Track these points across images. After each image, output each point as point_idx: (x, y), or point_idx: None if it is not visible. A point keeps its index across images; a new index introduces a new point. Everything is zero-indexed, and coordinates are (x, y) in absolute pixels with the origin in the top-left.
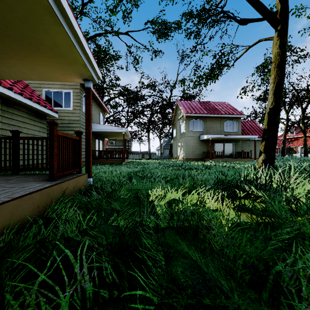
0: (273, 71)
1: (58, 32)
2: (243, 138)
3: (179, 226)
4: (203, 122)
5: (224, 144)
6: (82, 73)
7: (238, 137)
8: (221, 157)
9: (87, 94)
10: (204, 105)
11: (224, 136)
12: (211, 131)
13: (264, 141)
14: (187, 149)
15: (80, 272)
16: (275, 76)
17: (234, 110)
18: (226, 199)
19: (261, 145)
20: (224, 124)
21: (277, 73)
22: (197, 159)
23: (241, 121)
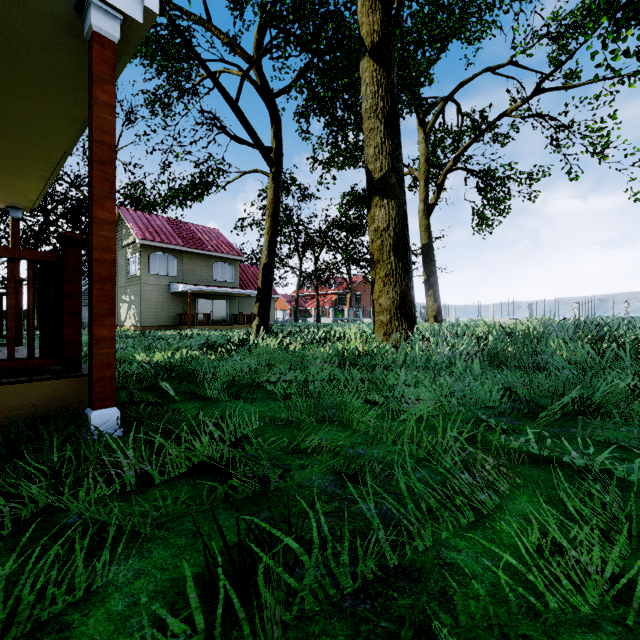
0: (268, 220)
1: (32, 183)
2: (241, 294)
3: (180, 362)
4: (177, 260)
5: (214, 301)
6: (16, 202)
7: (233, 291)
8: (208, 322)
9: (15, 228)
10: (177, 228)
11: (212, 289)
12: (191, 277)
13: (259, 302)
14: (145, 308)
15: (146, 366)
16: (269, 227)
17: (229, 247)
18: (210, 351)
19: (256, 307)
20: (212, 267)
21: (272, 223)
22: (165, 327)
23: (240, 264)
